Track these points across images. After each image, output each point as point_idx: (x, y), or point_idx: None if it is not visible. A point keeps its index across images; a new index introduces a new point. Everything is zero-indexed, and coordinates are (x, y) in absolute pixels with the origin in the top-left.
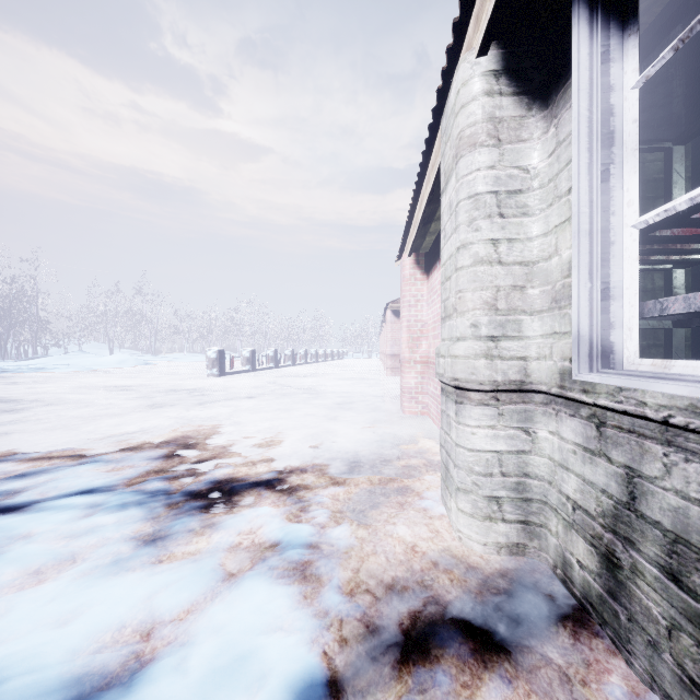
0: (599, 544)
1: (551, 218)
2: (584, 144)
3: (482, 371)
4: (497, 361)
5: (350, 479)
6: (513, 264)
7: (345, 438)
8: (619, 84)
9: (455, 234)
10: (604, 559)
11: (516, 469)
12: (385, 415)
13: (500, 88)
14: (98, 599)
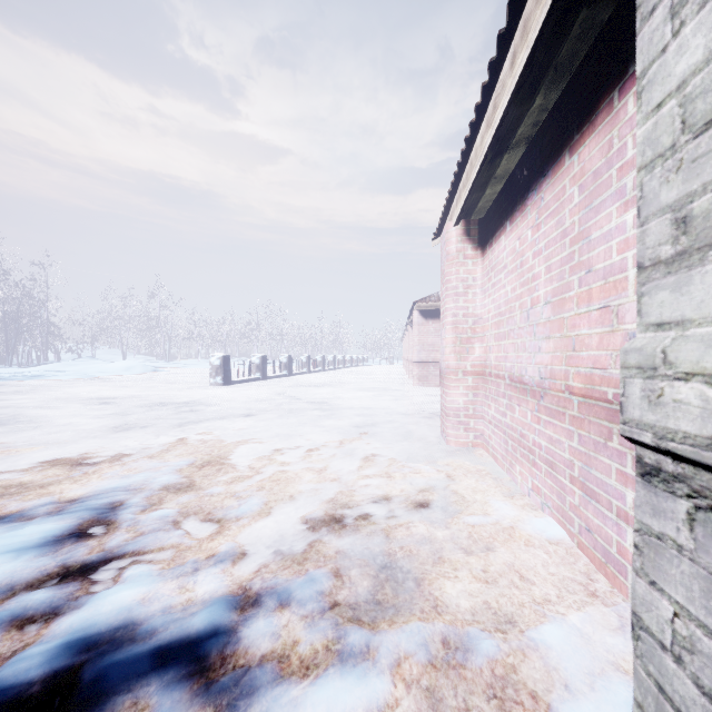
0: None
1: None
2: None
3: None
4: None
5: (379, 640)
6: None
7: (366, 495)
8: None
9: None
10: None
11: None
12: (421, 446)
13: None
14: None
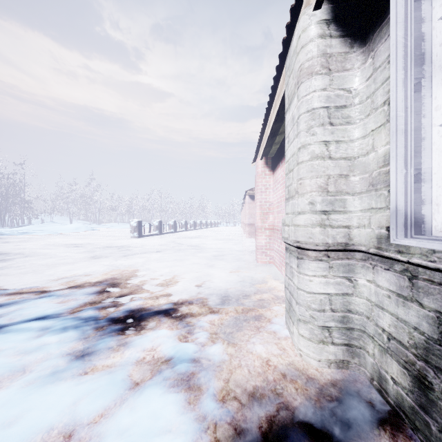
0: (412, 368)
1: (369, 124)
2: (401, 64)
3: (318, 236)
4: (328, 229)
5: (222, 309)
6: (340, 158)
7: (218, 279)
8: (428, 17)
9: (297, 138)
10: (416, 380)
11: (342, 307)
12: (245, 263)
13: (330, 32)
14: (36, 405)
